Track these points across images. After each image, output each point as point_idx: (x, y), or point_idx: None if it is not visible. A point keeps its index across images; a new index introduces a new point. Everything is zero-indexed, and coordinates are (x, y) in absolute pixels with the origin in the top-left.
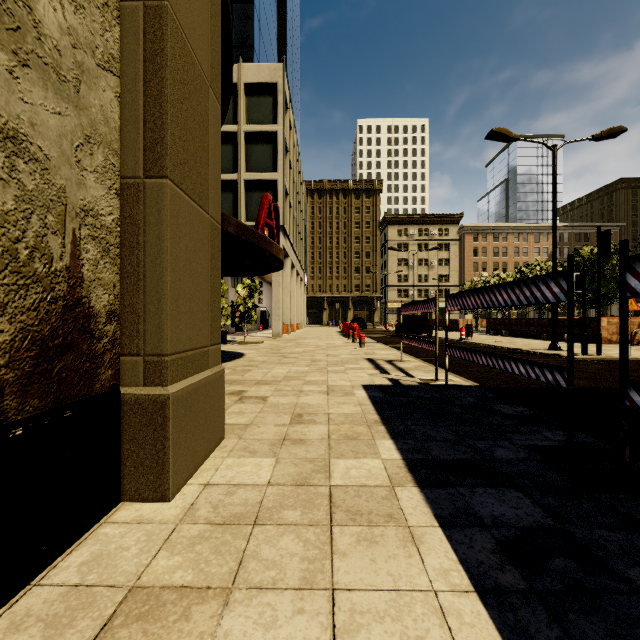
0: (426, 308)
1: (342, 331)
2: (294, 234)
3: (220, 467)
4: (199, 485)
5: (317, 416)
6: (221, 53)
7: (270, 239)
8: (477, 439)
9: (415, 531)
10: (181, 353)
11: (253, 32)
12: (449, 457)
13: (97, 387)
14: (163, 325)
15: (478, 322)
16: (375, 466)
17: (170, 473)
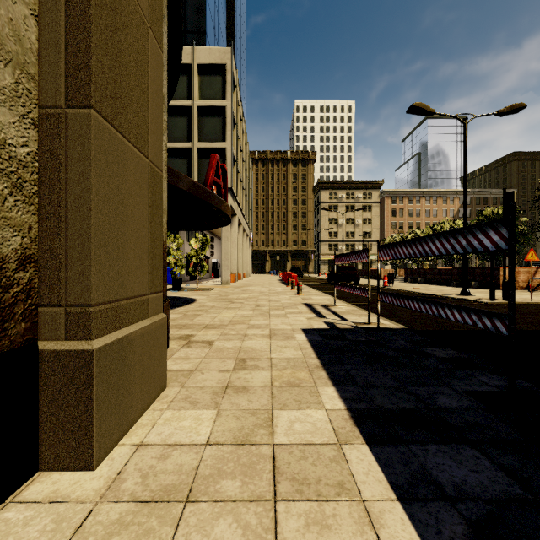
0: (359, 258)
1: (282, 279)
2: (241, 196)
3: (157, 422)
4: (131, 446)
5: (260, 361)
6: (171, 20)
7: (218, 196)
8: (417, 385)
9: (371, 508)
10: (112, 303)
11: (205, 20)
12: (393, 406)
13: (3, 344)
14: (87, 272)
15: (397, 271)
16: (320, 418)
17: (94, 438)
